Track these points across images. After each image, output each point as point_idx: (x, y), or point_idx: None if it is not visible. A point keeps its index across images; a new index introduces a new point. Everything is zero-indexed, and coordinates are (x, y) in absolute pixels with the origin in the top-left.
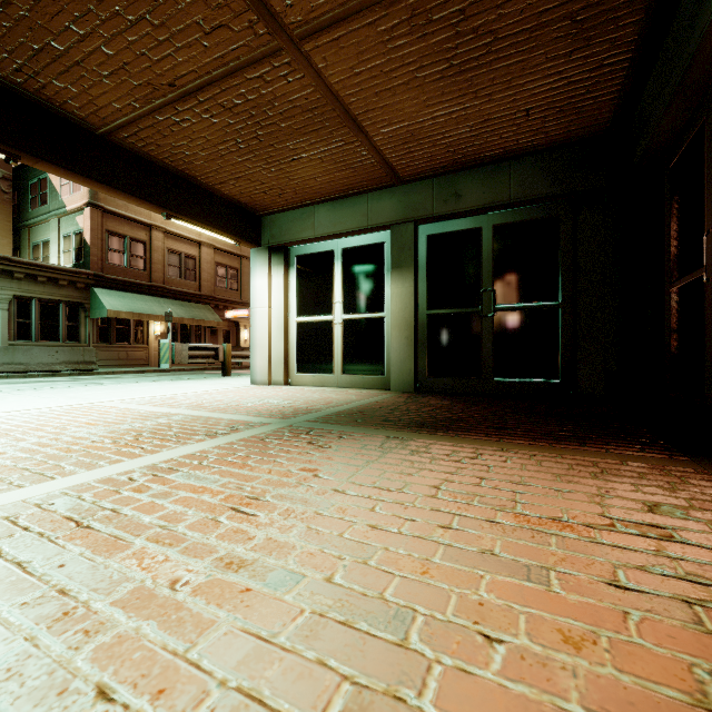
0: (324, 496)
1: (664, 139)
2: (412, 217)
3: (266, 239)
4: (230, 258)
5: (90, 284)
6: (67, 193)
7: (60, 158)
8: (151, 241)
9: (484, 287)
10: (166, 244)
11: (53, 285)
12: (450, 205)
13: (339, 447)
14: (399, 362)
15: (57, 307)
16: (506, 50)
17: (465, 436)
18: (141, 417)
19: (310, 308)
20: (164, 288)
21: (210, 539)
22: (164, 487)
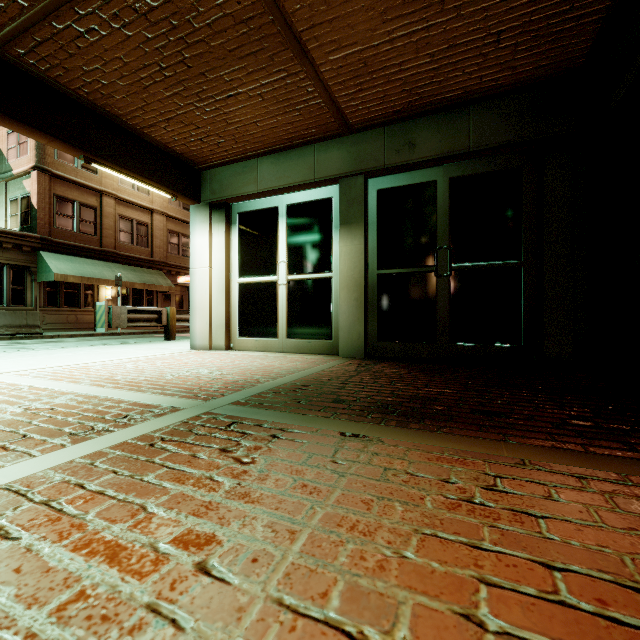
0: None
1: None
2: (361, 169)
3: (206, 195)
4: (183, 226)
5: (37, 247)
6: (13, 156)
7: None
8: (102, 207)
9: (439, 245)
10: (117, 210)
11: None
12: (403, 155)
13: (268, 462)
14: (348, 325)
15: (0, 270)
16: None
17: (452, 431)
18: (12, 399)
19: (253, 268)
20: (115, 253)
21: None
22: None
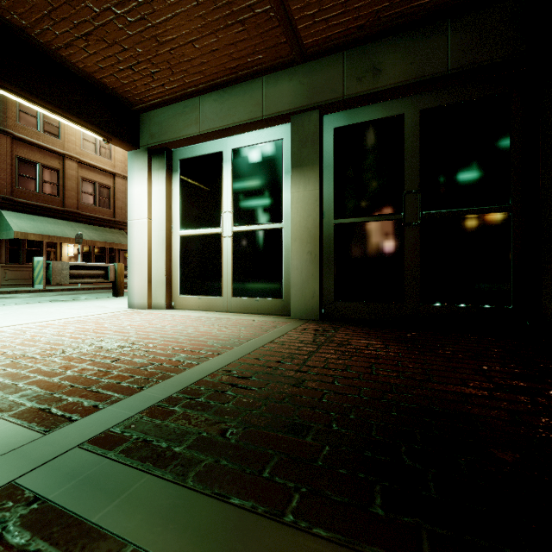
0: None
1: None
2: (316, 102)
3: (144, 139)
4: None
5: None
6: None
7: None
8: (65, 170)
9: (408, 188)
10: (80, 173)
11: None
12: (365, 83)
13: None
14: (301, 282)
15: None
16: None
17: None
18: None
19: (196, 220)
20: (77, 213)
21: None
22: None
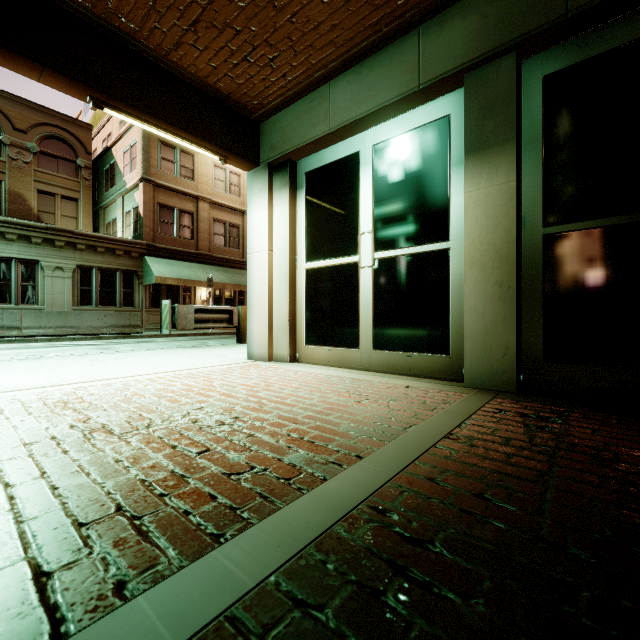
0: None
1: None
2: (512, 38)
3: (264, 154)
4: None
5: (143, 253)
6: (127, 172)
7: None
8: (198, 212)
9: None
10: (211, 214)
11: (111, 255)
12: None
13: None
14: (482, 330)
15: (114, 275)
16: None
17: None
18: None
19: (325, 247)
20: (209, 256)
21: None
22: None
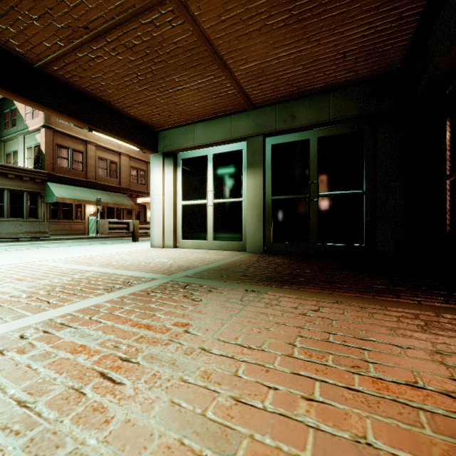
0: (191, 356)
1: (443, 72)
2: (261, 132)
3: (161, 148)
4: (140, 163)
5: (45, 179)
6: (29, 118)
7: (5, 83)
8: (87, 152)
9: (311, 180)
10: (97, 153)
11: (19, 180)
12: (287, 123)
13: (208, 301)
14: (253, 232)
15: (22, 195)
16: (333, 3)
17: (305, 289)
18: (61, 274)
19: (191, 195)
20: (95, 183)
21: (64, 422)
22: (47, 347)
